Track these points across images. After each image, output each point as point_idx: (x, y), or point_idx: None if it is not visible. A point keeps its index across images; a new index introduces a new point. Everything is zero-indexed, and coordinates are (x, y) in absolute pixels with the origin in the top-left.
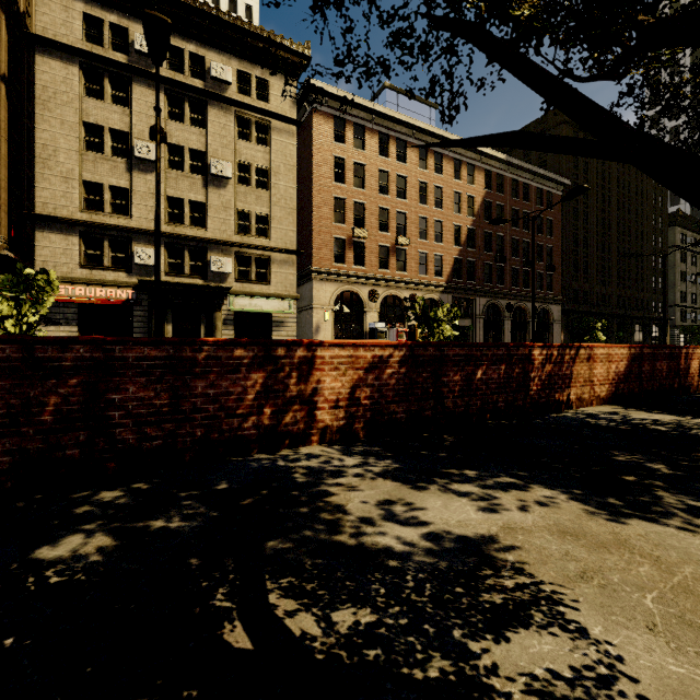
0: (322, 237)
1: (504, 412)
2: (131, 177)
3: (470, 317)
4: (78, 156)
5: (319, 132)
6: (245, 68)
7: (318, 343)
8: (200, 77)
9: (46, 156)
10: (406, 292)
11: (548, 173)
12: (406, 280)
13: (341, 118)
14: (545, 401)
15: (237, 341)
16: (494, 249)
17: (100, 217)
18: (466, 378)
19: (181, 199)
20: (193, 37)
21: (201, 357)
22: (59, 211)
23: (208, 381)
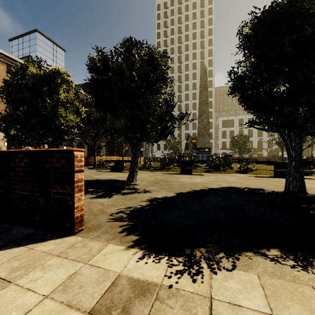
0: (0, 111)
1: None
2: None
3: (71, 146)
4: None
5: None
6: None
7: None
8: None
9: None
10: None
11: None
12: None
13: (11, 65)
14: None
15: None
16: None
17: None
18: None
19: None
20: None
21: None
22: None
23: None
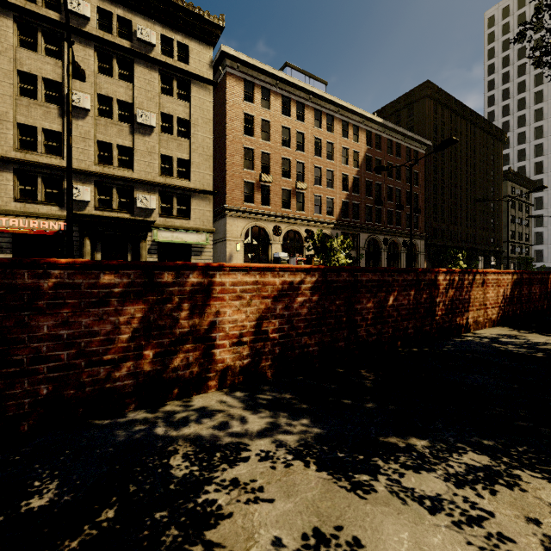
0: (234, 181)
1: (413, 339)
2: (63, 122)
3: (355, 249)
4: (12, 101)
5: (232, 92)
6: (168, 33)
7: (217, 267)
8: (127, 38)
9: None
10: (304, 228)
11: (415, 135)
12: (304, 218)
13: (251, 82)
14: (448, 326)
15: (104, 264)
16: (374, 195)
17: (33, 156)
18: (378, 305)
19: (109, 143)
20: (120, 3)
21: (48, 284)
22: None
23: (59, 317)
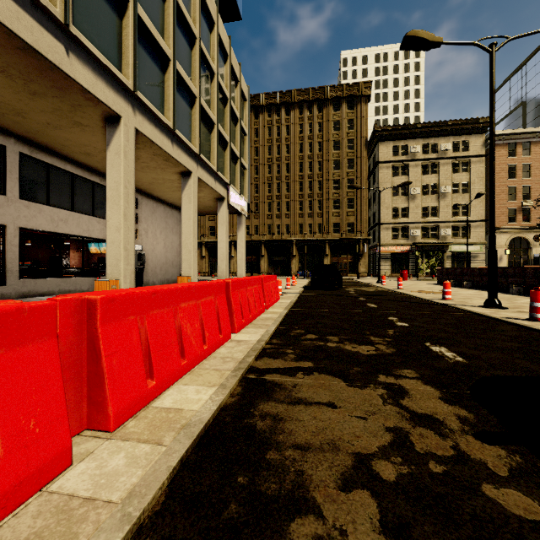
0: (500, 210)
1: None
2: (408, 202)
3: None
4: (391, 199)
5: (498, 155)
6: (456, 139)
7: None
8: (435, 151)
9: (381, 202)
10: None
11: None
12: None
13: (513, 143)
14: None
15: None
16: None
17: (397, 220)
18: None
19: (427, 206)
20: (432, 137)
21: None
22: (385, 220)
23: None
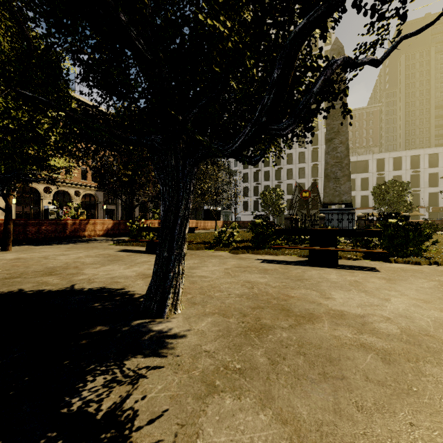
0: None
1: (55, 238)
2: None
3: (115, 204)
4: None
5: None
6: None
7: None
8: None
9: None
10: (72, 189)
11: None
12: (72, 182)
13: None
14: (73, 236)
15: None
16: None
17: None
18: (37, 229)
19: None
20: None
21: None
22: None
23: None
